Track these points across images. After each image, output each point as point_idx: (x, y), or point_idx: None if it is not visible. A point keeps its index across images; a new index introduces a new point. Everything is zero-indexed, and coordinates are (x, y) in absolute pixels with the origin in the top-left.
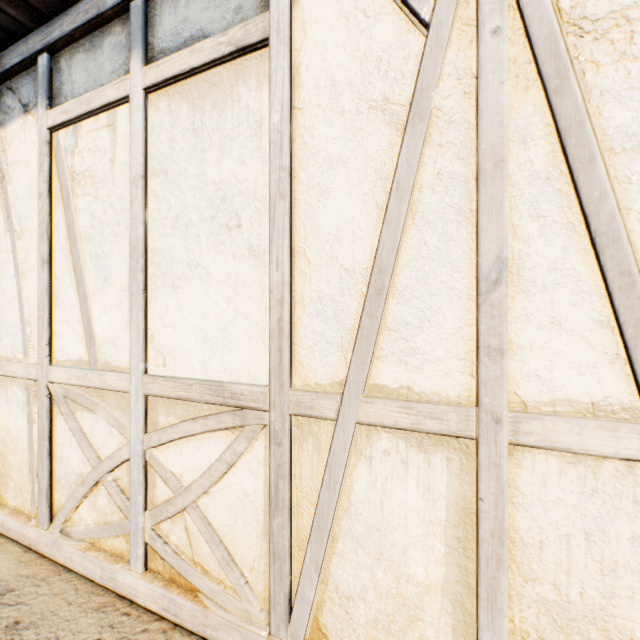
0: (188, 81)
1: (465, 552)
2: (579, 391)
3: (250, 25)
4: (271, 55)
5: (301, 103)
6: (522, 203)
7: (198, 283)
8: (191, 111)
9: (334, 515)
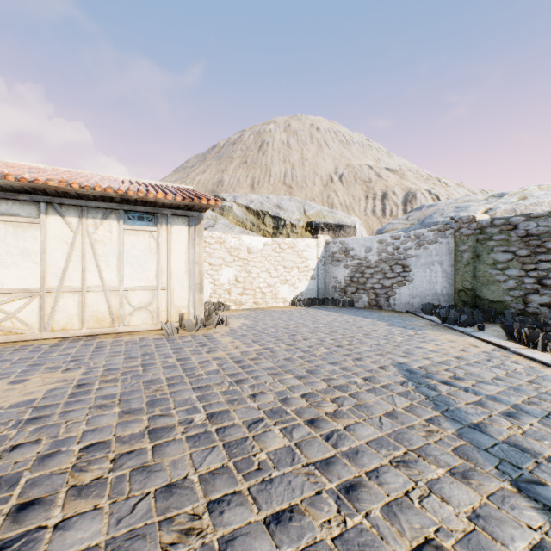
0: (13, 223)
1: (81, 308)
2: (96, 284)
3: (35, 219)
4: (41, 227)
5: (48, 237)
6: (89, 260)
7: (17, 267)
8: (14, 229)
9: (56, 308)
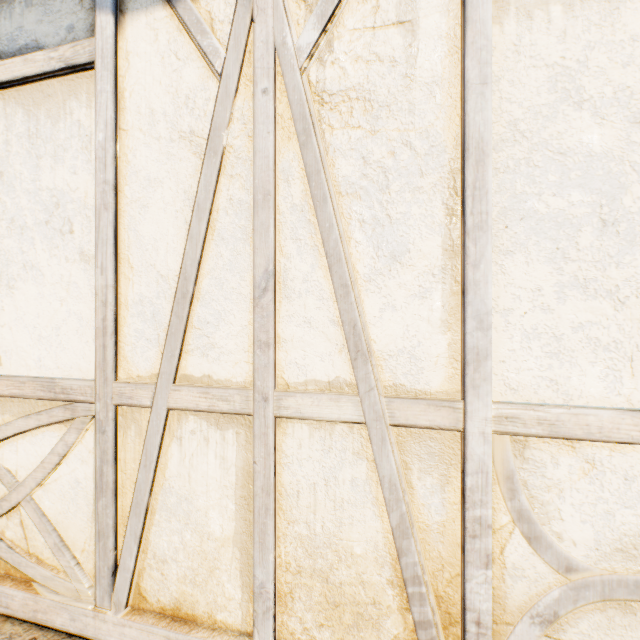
0: (24, 88)
1: (249, 507)
2: (322, 373)
3: (79, 46)
4: (97, 78)
5: (126, 125)
6: (287, 228)
7: (33, 284)
8: (26, 117)
9: (153, 491)
